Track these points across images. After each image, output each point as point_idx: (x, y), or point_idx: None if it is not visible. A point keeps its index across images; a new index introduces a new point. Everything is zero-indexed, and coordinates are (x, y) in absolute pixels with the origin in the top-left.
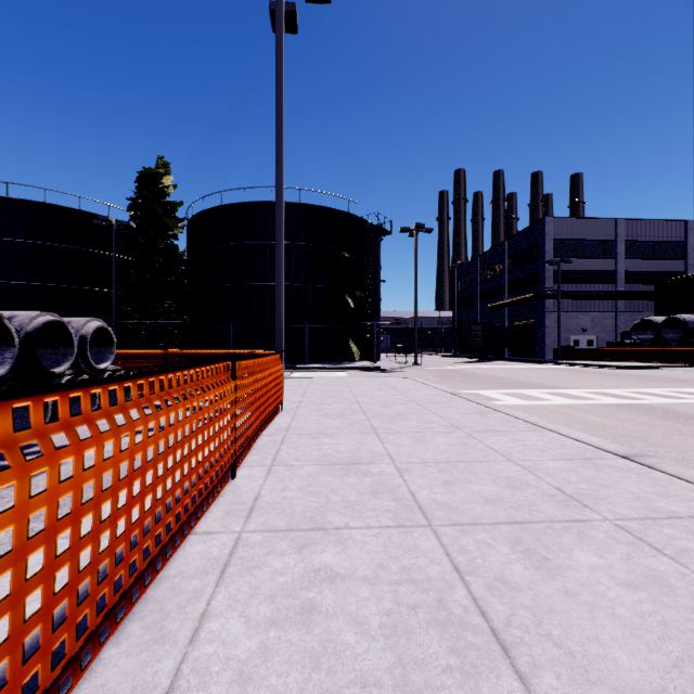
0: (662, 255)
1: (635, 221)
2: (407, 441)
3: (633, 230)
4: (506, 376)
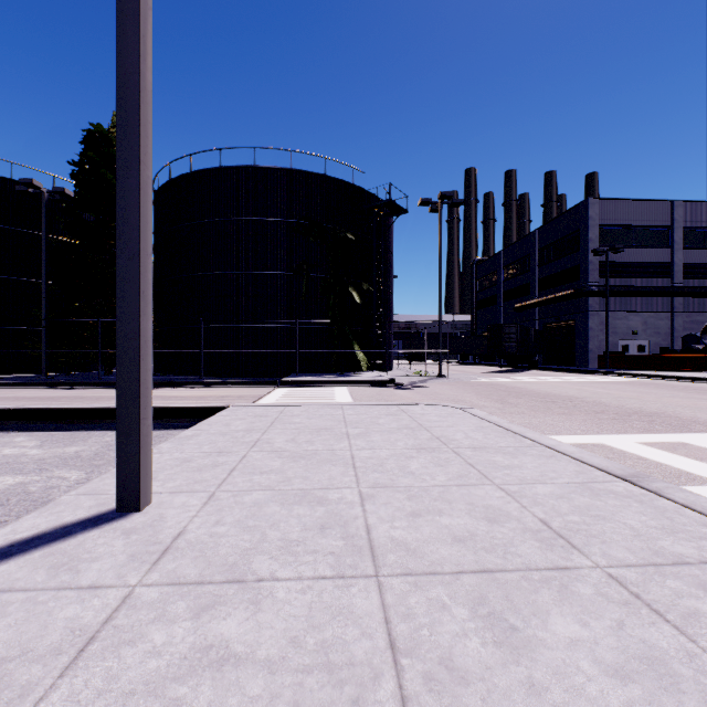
0: None
1: (695, 204)
2: None
3: (693, 214)
4: (587, 397)
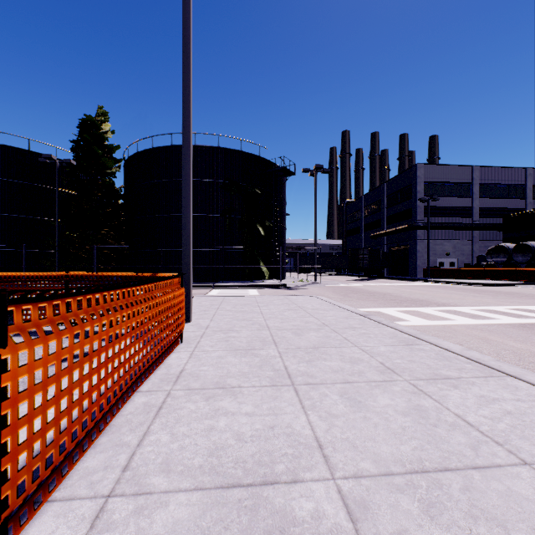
0: (507, 195)
1: (487, 168)
2: (339, 405)
3: (485, 175)
4: (395, 293)
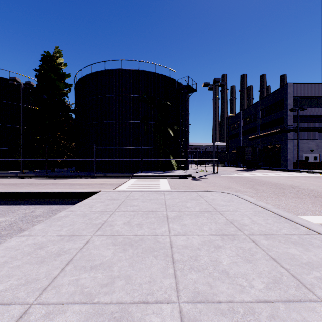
0: None
1: None
2: None
3: None
4: (301, 186)
